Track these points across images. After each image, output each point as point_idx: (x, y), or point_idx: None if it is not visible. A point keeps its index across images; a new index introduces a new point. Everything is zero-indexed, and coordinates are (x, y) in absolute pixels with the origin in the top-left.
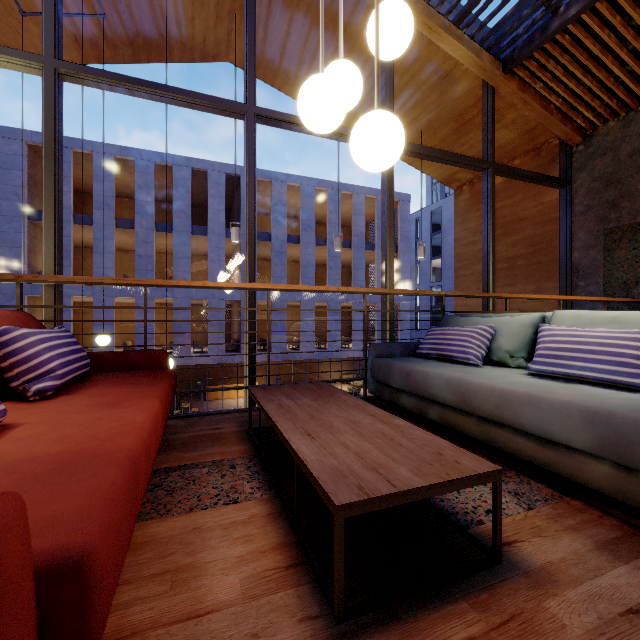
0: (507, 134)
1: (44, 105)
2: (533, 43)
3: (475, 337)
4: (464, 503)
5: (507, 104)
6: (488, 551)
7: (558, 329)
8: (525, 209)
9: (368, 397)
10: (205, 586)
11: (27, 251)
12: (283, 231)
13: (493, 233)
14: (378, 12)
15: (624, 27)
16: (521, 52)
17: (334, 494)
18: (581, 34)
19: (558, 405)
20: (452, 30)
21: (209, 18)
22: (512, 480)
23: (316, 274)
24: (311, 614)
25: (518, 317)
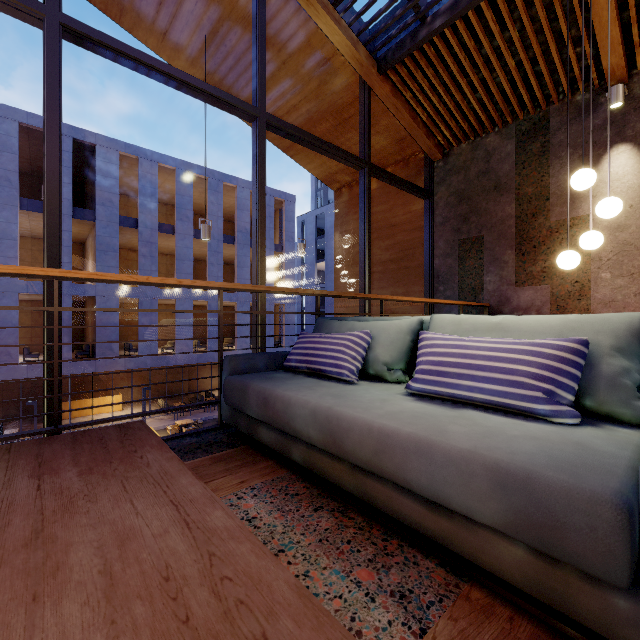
0: (381, 140)
1: None
2: (404, 48)
3: (350, 346)
4: None
5: (381, 109)
6: None
7: (441, 338)
8: (396, 216)
9: (225, 424)
10: None
11: None
12: (154, 218)
13: (369, 234)
14: None
15: (476, 53)
16: (394, 54)
17: None
18: (444, 50)
19: (456, 457)
20: (330, 9)
21: None
22: (395, 561)
23: (196, 270)
24: None
25: (396, 322)
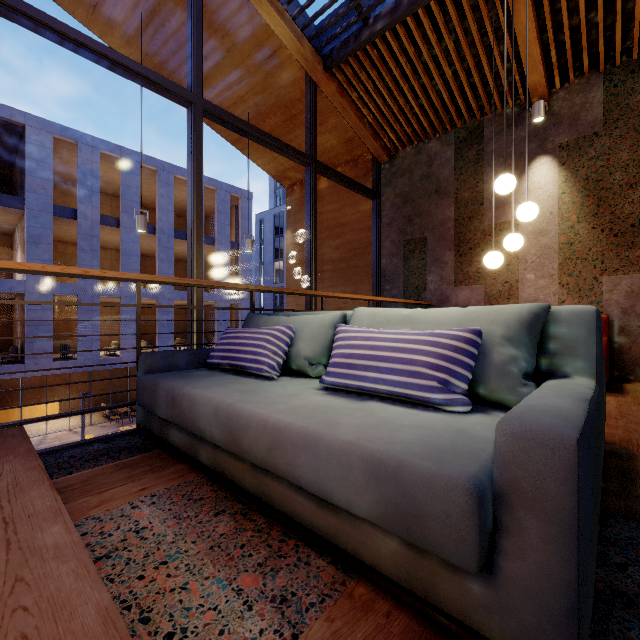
0: (330, 139)
1: None
2: (349, 47)
3: (271, 341)
4: None
5: (329, 107)
6: None
7: (354, 330)
8: (346, 215)
9: (143, 428)
10: None
11: None
12: (95, 209)
13: (315, 231)
14: None
15: (416, 59)
16: (339, 53)
17: None
18: (386, 53)
19: (338, 450)
20: None
21: None
22: (286, 563)
23: (146, 266)
24: None
25: (320, 316)
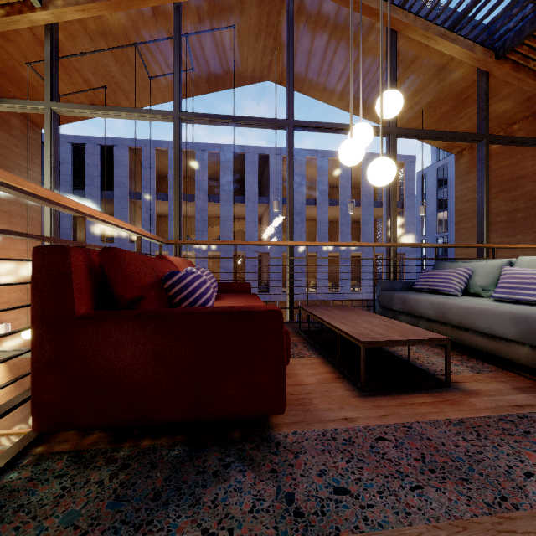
0: (504, 105)
1: (174, 140)
2: (523, 33)
3: (456, 276)
4: (435, 368)
5: (502, 81)
6: (443, 382)
7: (514, 269)
8: (524, 168)
9: None
10: (300, 379)
11: (129, 221)
12: (302, 196)
13: (487, 193)
14: (382, 106)
15: None
16: (512, 41)
17: (360, 339)
18: None
19: (498, 314)
20: (447, 35)
21: (258, 56)
22: (471, 362)
23: (329, 229)
24: (350, 389)
25: (490, 262)
